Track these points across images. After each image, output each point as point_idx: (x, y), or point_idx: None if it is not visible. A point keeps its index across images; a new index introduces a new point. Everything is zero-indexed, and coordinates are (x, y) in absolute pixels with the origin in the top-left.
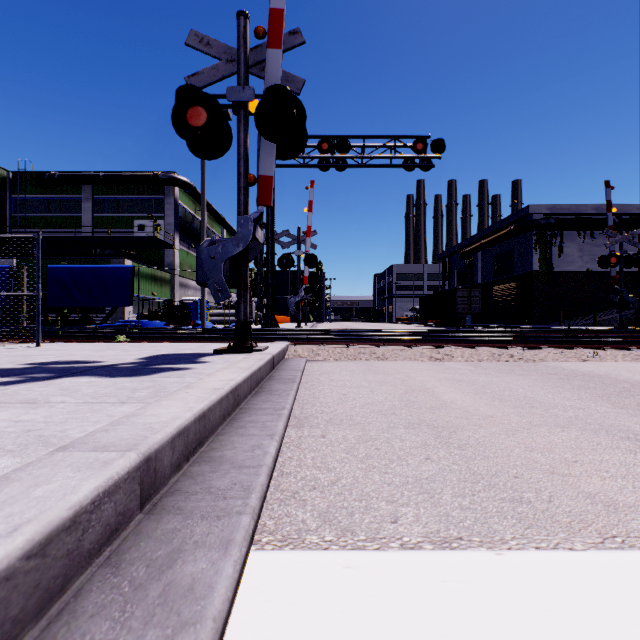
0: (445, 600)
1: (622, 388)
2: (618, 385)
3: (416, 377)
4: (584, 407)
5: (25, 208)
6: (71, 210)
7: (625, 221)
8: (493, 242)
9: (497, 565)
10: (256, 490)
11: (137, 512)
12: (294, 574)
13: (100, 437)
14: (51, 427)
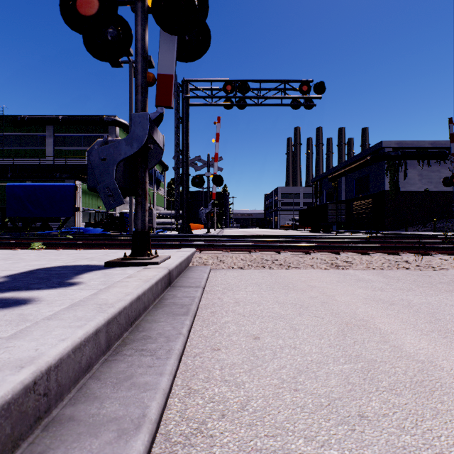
0: None
1: None
2: None
3: (335, 296)
4: None
5: (3, 143)
6: (38, 144)
7: None
8: (354, 169)
9: None
10: None
11: None
12: None
13: None
14: None
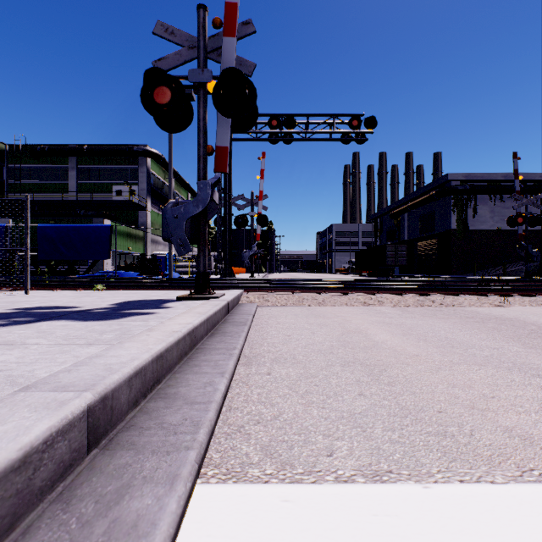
0: (376, 535)
1: (530, 330)
2: (527, 327)
3: (351, 320)
4: (498, 347)
5: (20, 176)
6: (59, 177)
7: (529, 187)
8: (417, 205)
9: (424, 498)
10: (204, 425)
11: (93, 447)
12: (235, 508)
13: (62, 377)
14: (21, 367)
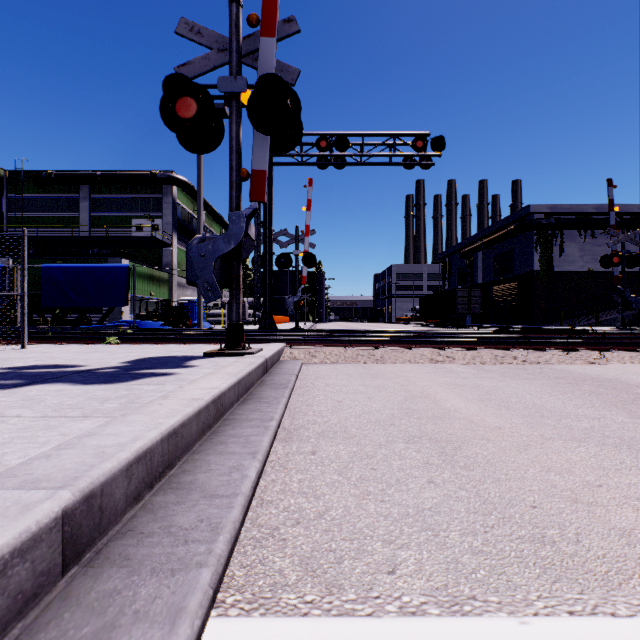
0: None
1: (636, 394)
2: (631, 391)
3: (416, 381)
4: (599, 416)
5: (22, 207)
6: (68, 209)
7: (626, 220)
8: (493, 242)
9: None
10: (225, 530)
11: (71, 565)
12: None
13: (36, 467)
14: None
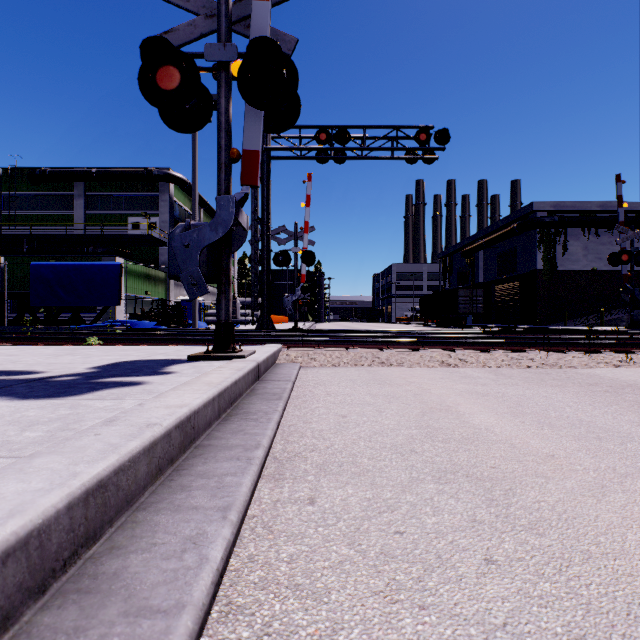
0: None
1: None
2: None
3: (431, 389)
4: None
5: (15, 205)
6: (63, 207)
7: (631, 219)
8: (495, 240)
9: None
10: None
11: None
12: None
13: None
14: None
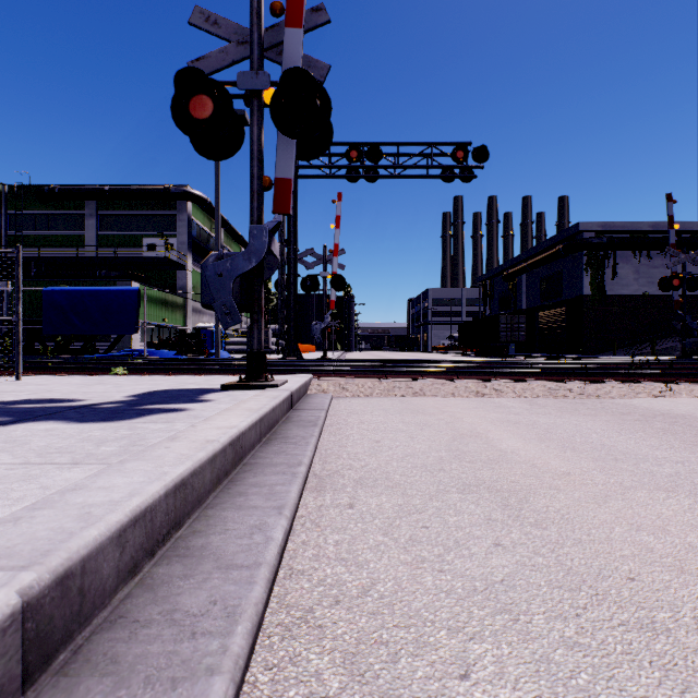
0: None
1: None
2: None
3: (463, 418)
4: (682, 460)
5: (22, 225)
6: (73, 227)
7: (685, 240)
8: (539, 263)
9: None
10: (245, 616)
11: (36, 674)
12: None
13: None
14: None
